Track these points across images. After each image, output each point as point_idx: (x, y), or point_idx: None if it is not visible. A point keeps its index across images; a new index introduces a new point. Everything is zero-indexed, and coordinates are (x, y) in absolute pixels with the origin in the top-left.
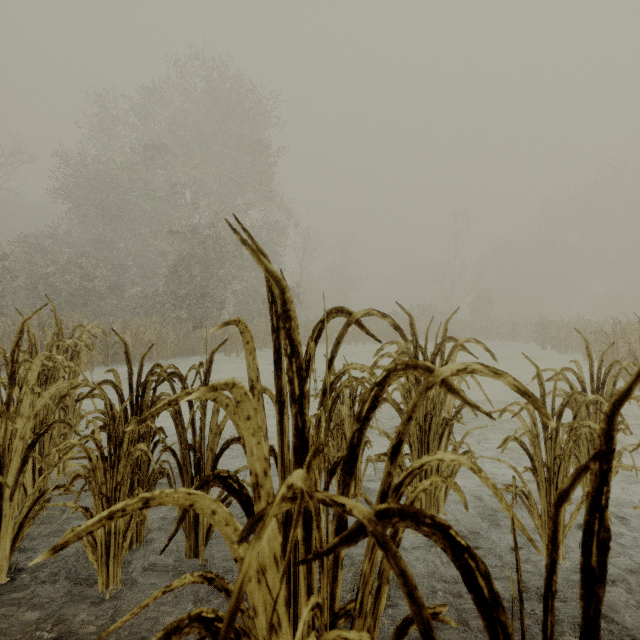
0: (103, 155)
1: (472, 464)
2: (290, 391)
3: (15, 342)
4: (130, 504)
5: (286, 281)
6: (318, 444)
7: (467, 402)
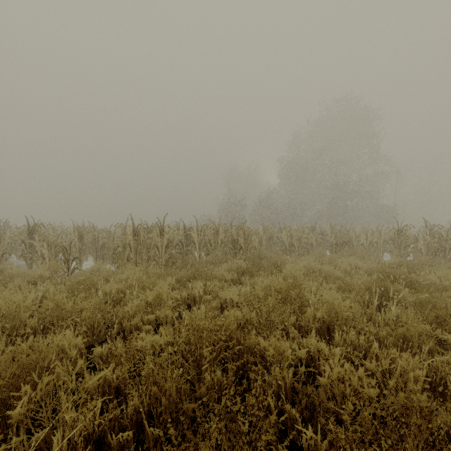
0: (295, 156)
1: (445, 235)
2: (430, 230)
3: (377, 228)
4: (421, 234)
5: (426, 221)
6: (433, 231)
7: (445, 231)
